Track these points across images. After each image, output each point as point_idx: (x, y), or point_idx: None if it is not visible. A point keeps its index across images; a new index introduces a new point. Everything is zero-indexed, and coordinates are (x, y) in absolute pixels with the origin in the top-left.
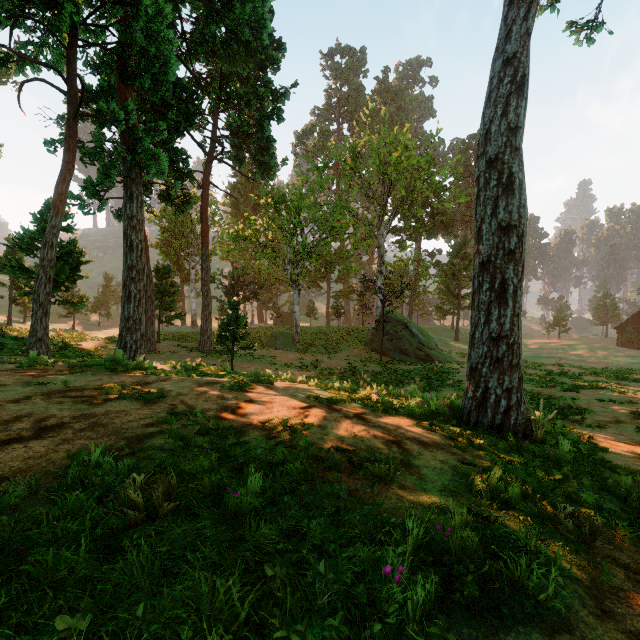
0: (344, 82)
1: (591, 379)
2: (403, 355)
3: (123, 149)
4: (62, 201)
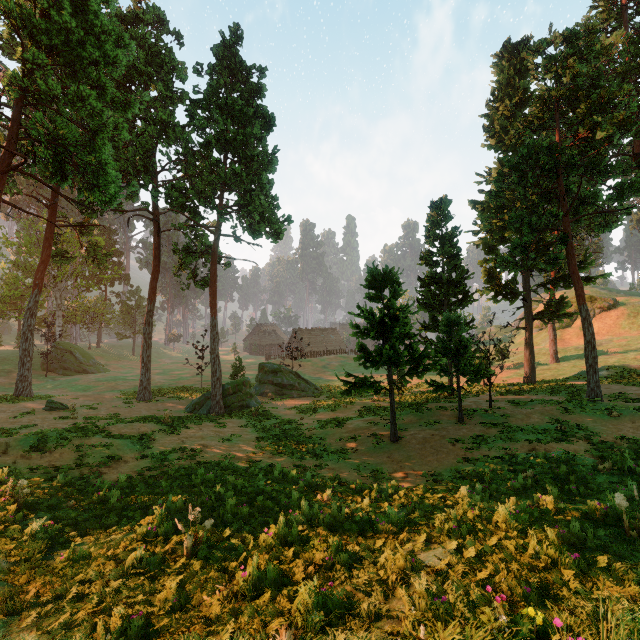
0: None
1: None
2: (66, 371)
3: None
4: None
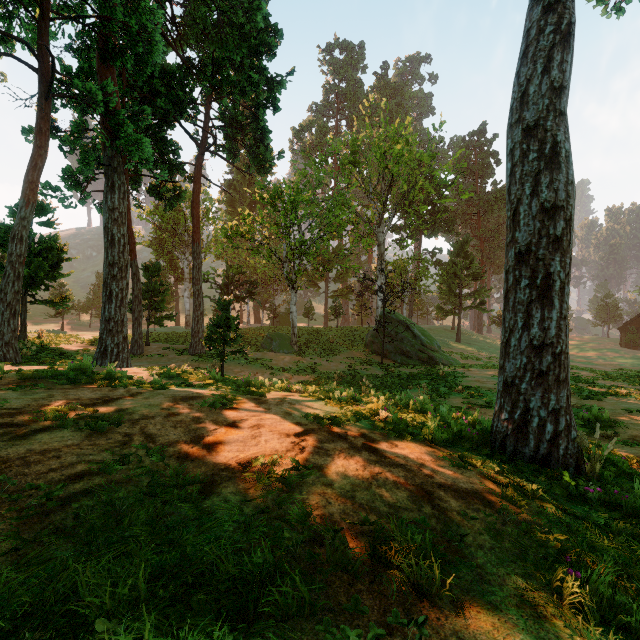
0: (342, 77)
1: (607, 384)
2: (405, 357)
3: (104, 135)
4: (33, 190)
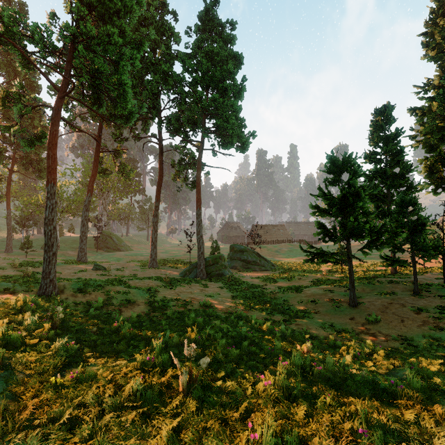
0: None
1: None
2: (108, 249)
3: None
4: None
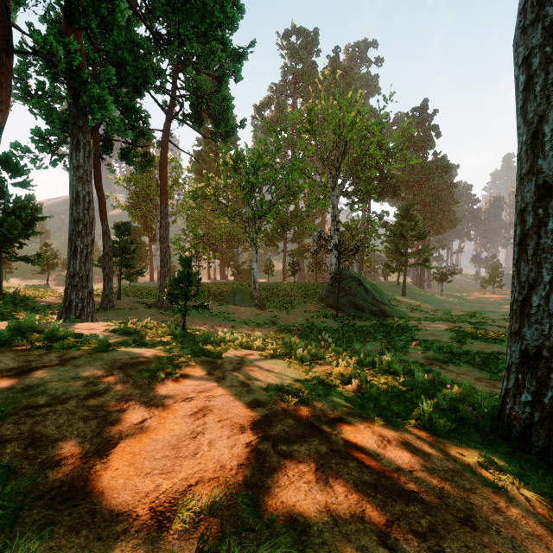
0: (299, 60)
1: None
2: (358, 310)
3: (69, 95)
4: None
